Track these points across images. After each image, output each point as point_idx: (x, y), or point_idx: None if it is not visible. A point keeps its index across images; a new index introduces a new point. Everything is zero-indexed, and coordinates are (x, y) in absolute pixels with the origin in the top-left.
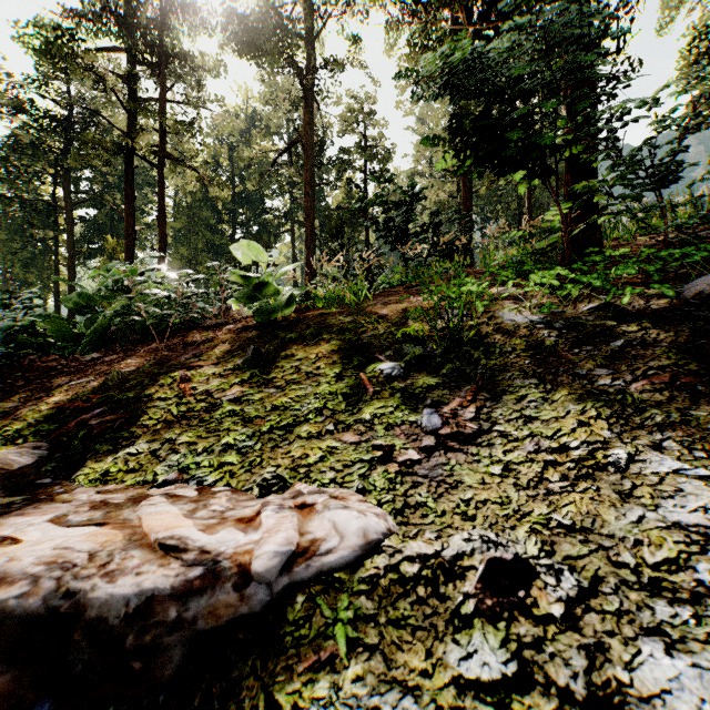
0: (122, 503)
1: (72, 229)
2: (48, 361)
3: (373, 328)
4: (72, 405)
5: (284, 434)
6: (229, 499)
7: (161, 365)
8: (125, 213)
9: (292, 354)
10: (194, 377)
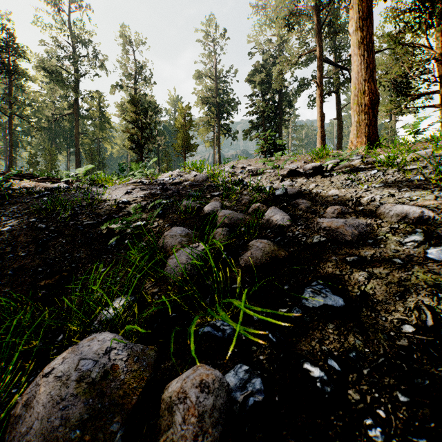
0: None
1: None
2: None
3: None
4: None
5: None
6: None
7: None
8: None
9: None
10: None
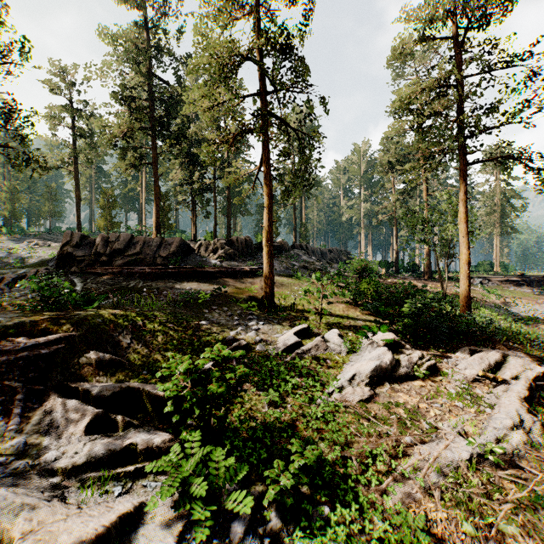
0: None
1: None
2: None
3: None
4: None
5: None
6: None
7: None
8: None
9: None
10: None
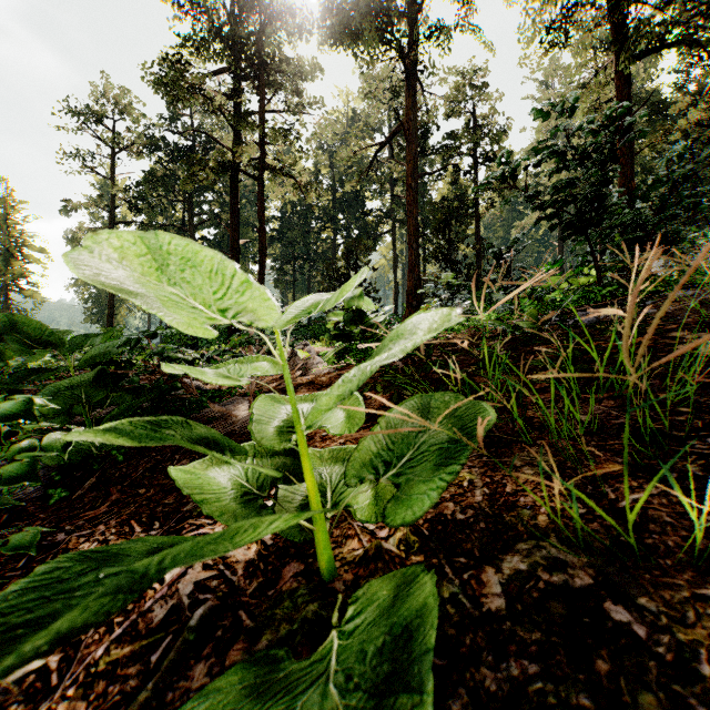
0: None
1: None
2: None
3: None
4: None
5: None
6: None
7: None
8: (231, 228)
9: None
10: None
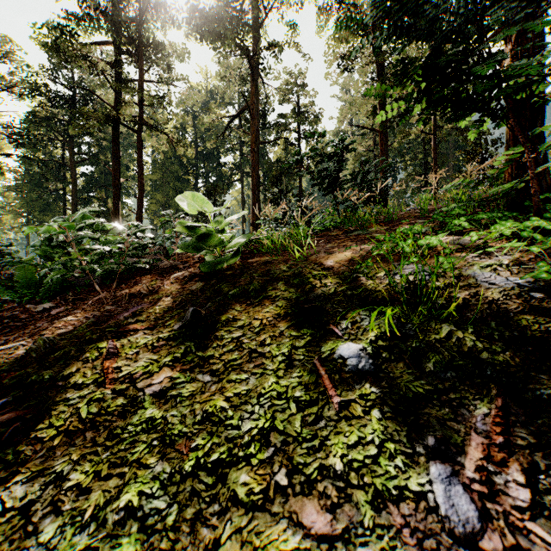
0: None
1: (75, 181)
2: (5, 309)
3: (321, 285)
4: None
5: (213, 484)
6: None
7: (98, 325)
8: (113, 169)
9: (234, 318)
10: (123, 350)
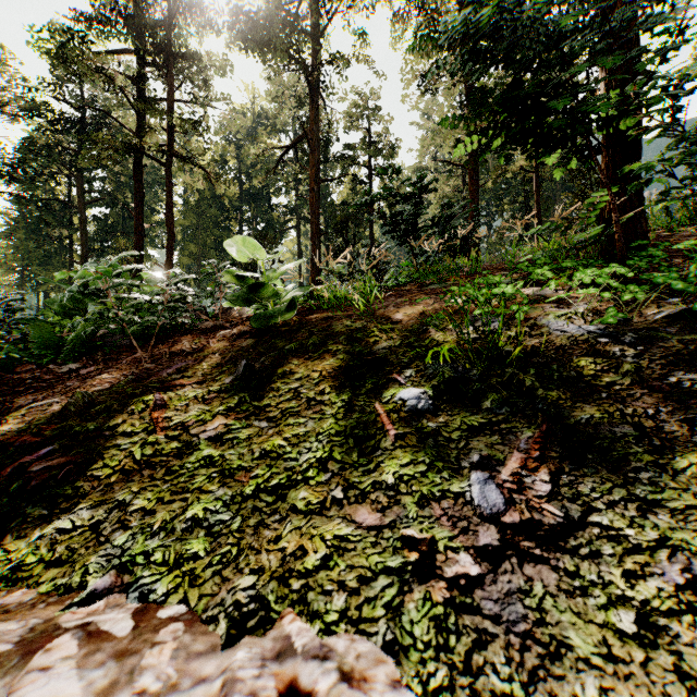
0: (5, 654)
1: (85, 227)
2: (23, 371)
3: (387, 338)
4: (20, 439)
5: (274, 501)
6: (175, 651)
7: (139, 382)
8: (135, 211)
9: (291, 371)
10: (171, 402)
